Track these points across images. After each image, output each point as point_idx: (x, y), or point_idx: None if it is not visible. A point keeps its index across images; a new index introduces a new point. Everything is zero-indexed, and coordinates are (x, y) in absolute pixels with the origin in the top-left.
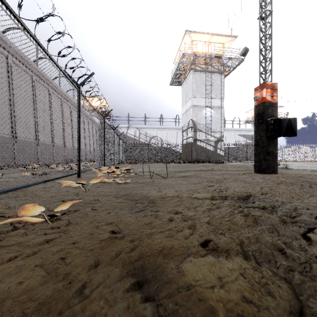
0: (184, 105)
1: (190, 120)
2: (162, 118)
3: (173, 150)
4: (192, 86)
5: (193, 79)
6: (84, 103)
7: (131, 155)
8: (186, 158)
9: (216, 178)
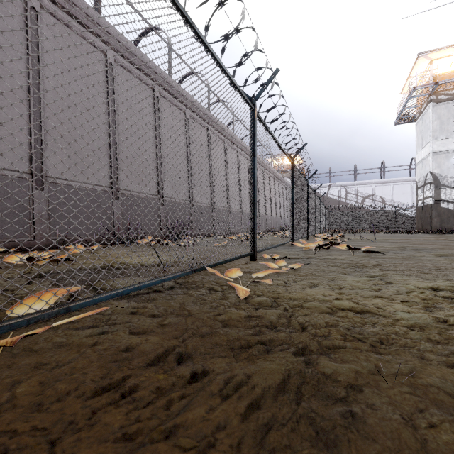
0: (420, 151)
1: (428, 173)
2: (384, 167)
3: (403, 215)
4: (432, 125)
5: (434, 115)
6: (274, 164)
7: (334, 223)
8: (423, 226)
9: (424, 243)
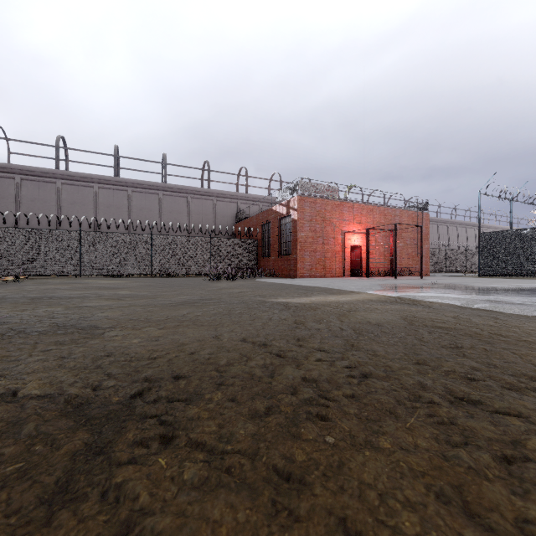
0: None
1: None
2: None
3: None
4: None
5: None
6: None
7: None
8: None
9: None
